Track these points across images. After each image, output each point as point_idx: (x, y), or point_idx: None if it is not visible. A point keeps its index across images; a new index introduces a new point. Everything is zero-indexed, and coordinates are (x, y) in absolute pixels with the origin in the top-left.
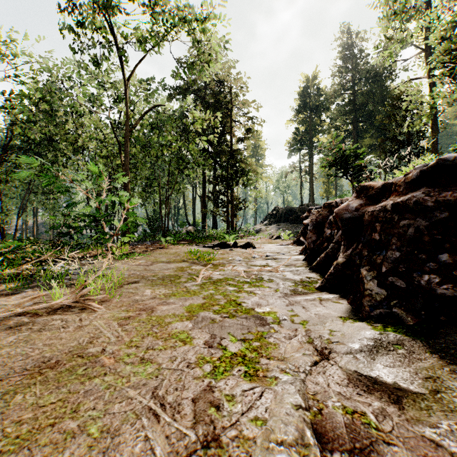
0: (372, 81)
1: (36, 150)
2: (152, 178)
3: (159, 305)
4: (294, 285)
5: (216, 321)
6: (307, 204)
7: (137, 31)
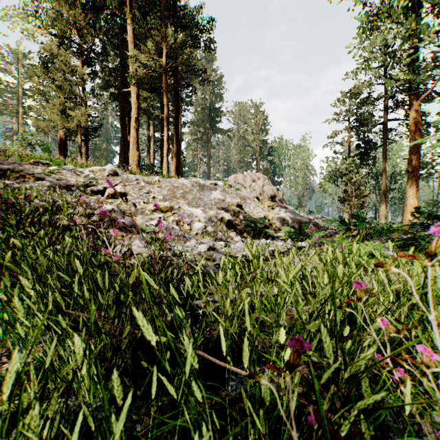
0: None
1: None
2: None
3: None
4: None
5: None
6: None
7: None
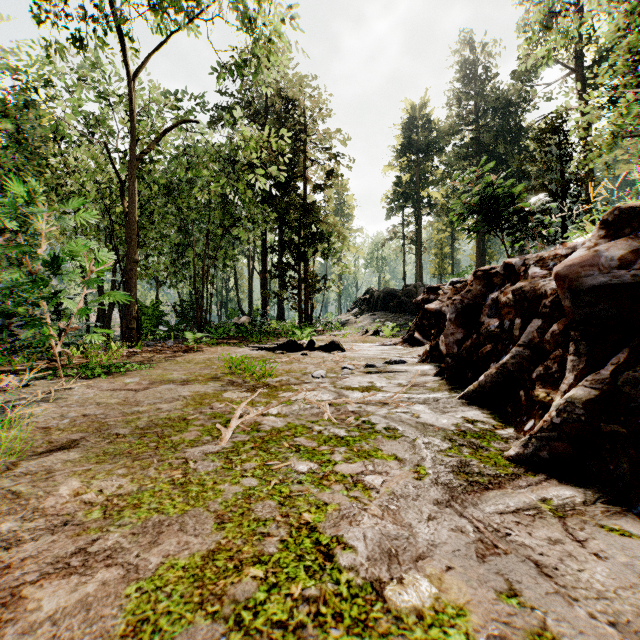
0: (503, 113)
1: None
2: (185, 243)
3: (46, 580)
4: (452, 447)
5: None
6: (414, 285)
7: None
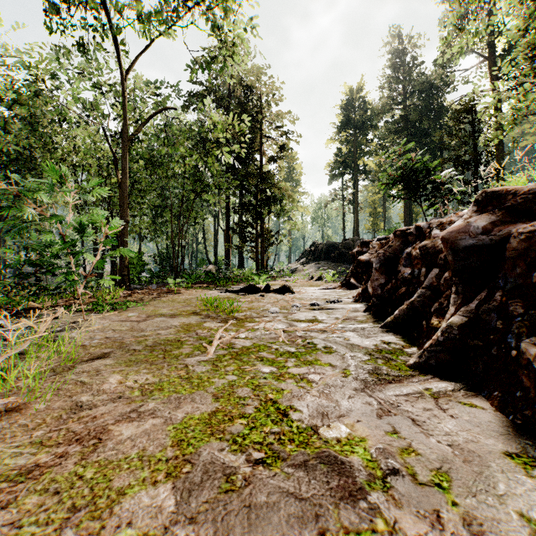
0: (427, 95)
1: (12, 167)
2: (163, 205)
3: (119, 423)
4: (370, 359)
5: (236, 482)
6: (352, 239)
7: (136, 4)
